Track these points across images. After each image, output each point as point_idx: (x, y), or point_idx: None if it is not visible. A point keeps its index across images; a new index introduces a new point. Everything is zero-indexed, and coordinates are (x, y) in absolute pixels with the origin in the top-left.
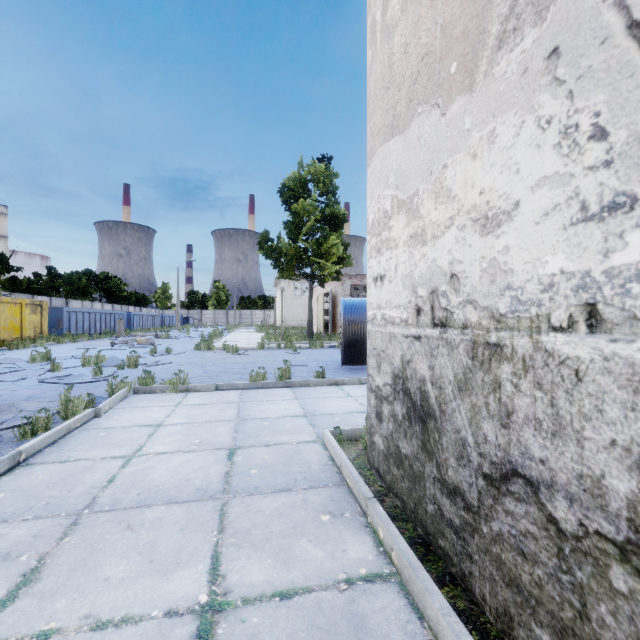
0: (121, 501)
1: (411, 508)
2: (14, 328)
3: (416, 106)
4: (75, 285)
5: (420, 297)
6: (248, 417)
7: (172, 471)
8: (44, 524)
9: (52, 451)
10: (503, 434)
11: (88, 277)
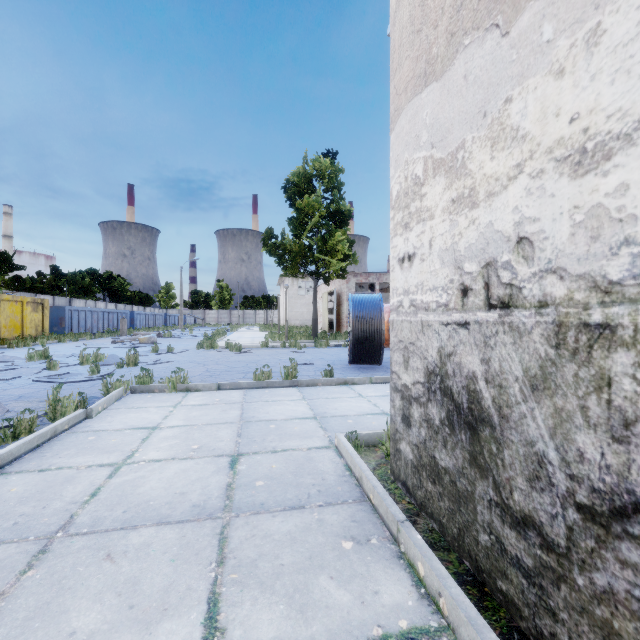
0: (103, 521)
1: (453, 534)
2: (15, 326)
3: (461, 38)
4: (79, 284)
5: (467, 274)
6: (252, 419)
7: (166, 482)
8: (6, 551)
9: (33, 457)
10: (616, 451)
11: (92, 276)
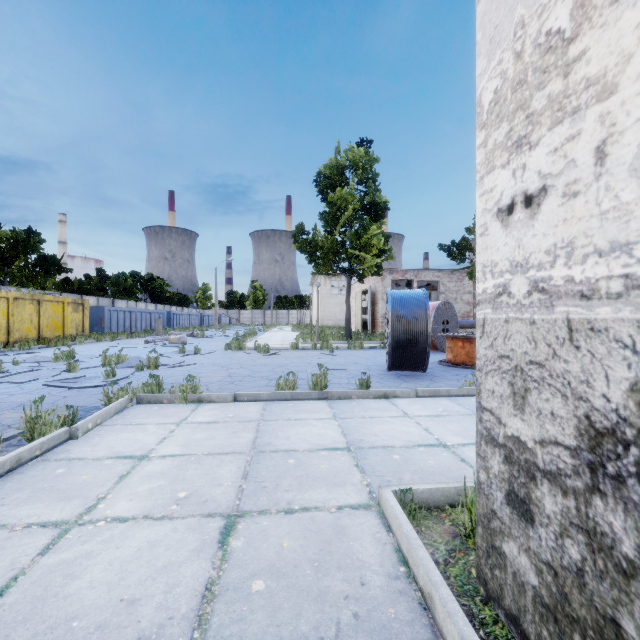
0: None
1: None
2: (56, 326)
3: None
4: (122, 286)
5: None
6: (267, 448)
7: (116, 571)
8: None
9: None
10: None
11: (134, 278)
